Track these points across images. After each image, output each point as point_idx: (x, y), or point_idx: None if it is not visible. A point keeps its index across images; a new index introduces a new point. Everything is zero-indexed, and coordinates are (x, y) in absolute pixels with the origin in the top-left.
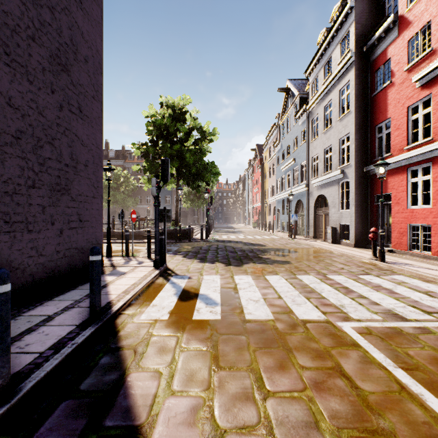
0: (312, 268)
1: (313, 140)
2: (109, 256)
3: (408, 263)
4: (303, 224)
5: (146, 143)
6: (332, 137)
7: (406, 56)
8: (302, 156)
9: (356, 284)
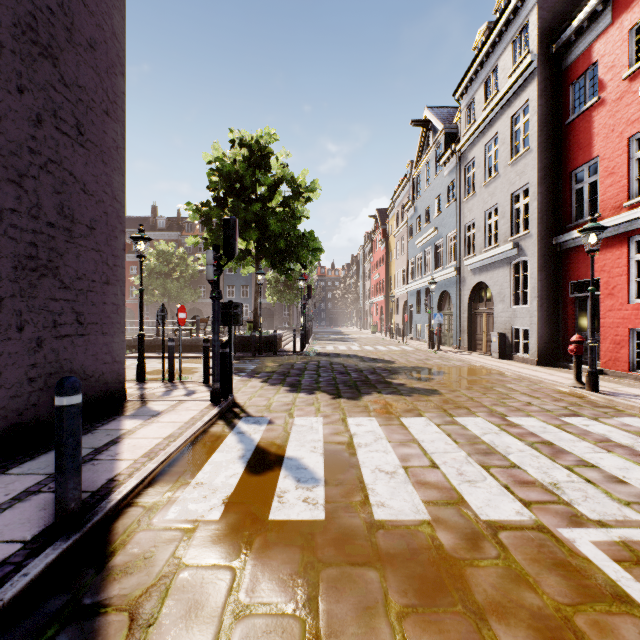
0: (478, 403)
1: (466, 198)
2: (141, 380)
3: (639, 395)
4: (451, 327)
5: (208, 202)
6: (499, 192)
7: (626, 54)
8: (449, 223)
9: (564, 435)
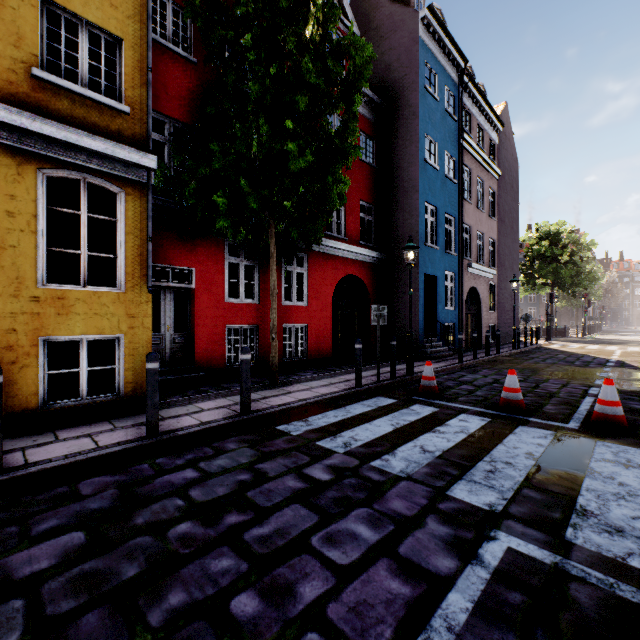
0: None
1: None
2: None
3: None
4: None
5: (525, 265)
6: None
7: None
8: None
9: None
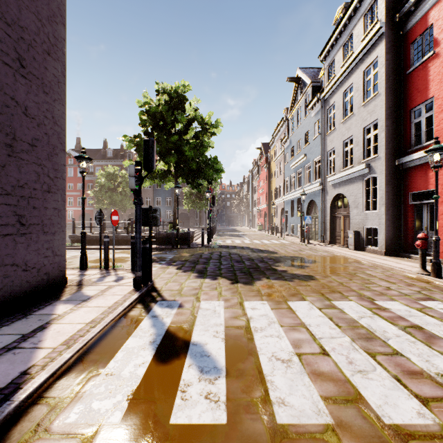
0: (348, 288)
1: (329, 132)
2: (83, 268)
3: None
4: (316, 227)
5: (139, 135)
6: (354, 127)
7: None
8: (315, 151)
9: (428, 319)
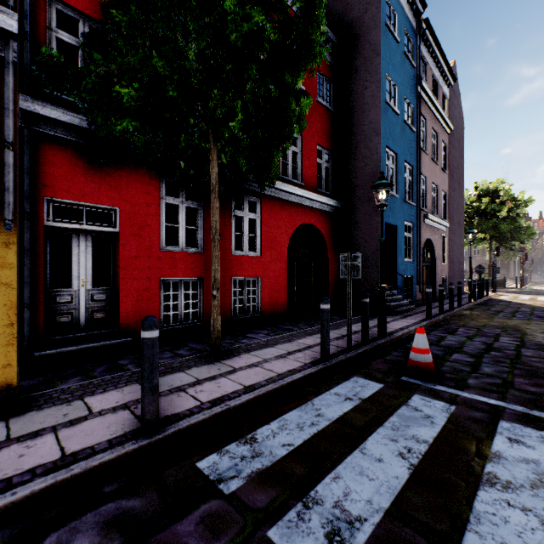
0: None
1: None
2: None
3: None
4: None
5: (465, 221)
6: None
7: None
8: None
9: None
